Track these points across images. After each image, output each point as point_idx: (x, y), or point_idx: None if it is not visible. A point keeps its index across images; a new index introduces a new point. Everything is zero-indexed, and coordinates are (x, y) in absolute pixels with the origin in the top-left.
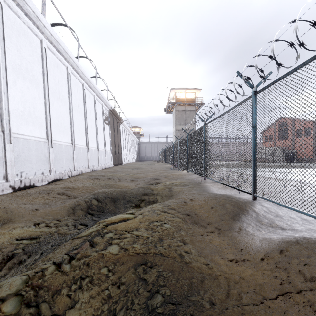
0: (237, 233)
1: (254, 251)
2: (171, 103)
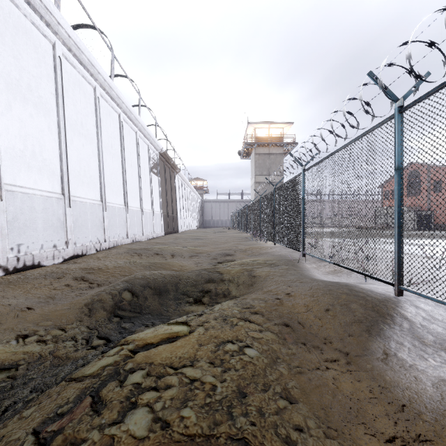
0: (383, 364)
1: (430, 412)
2: (248, 144)
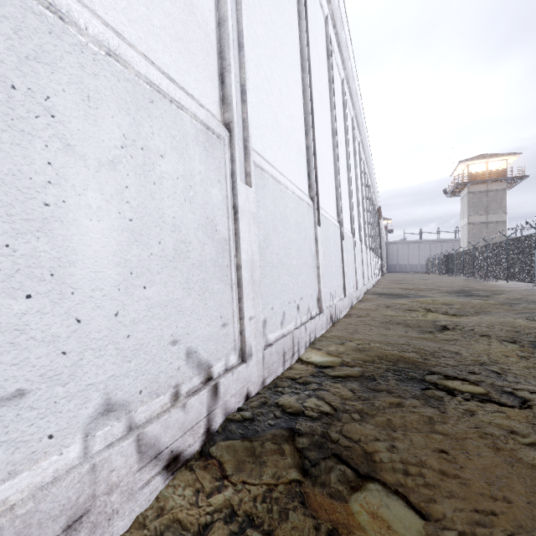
0: None
1: None
2: (459, 184)
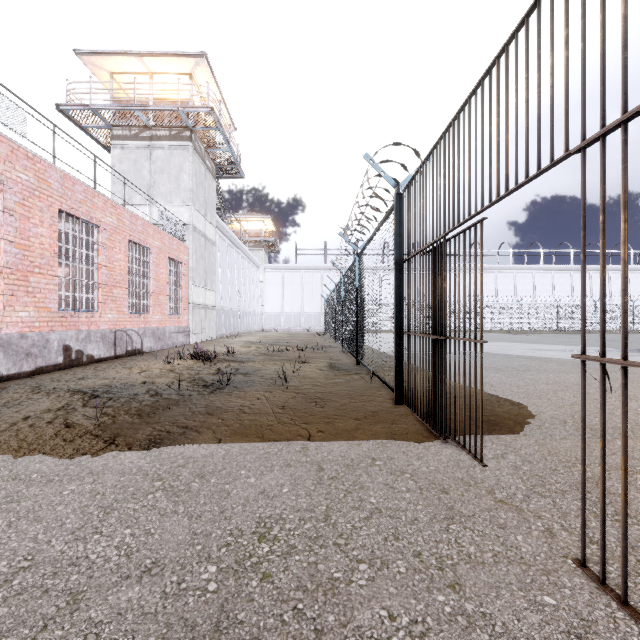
0: None
1: None
2: None
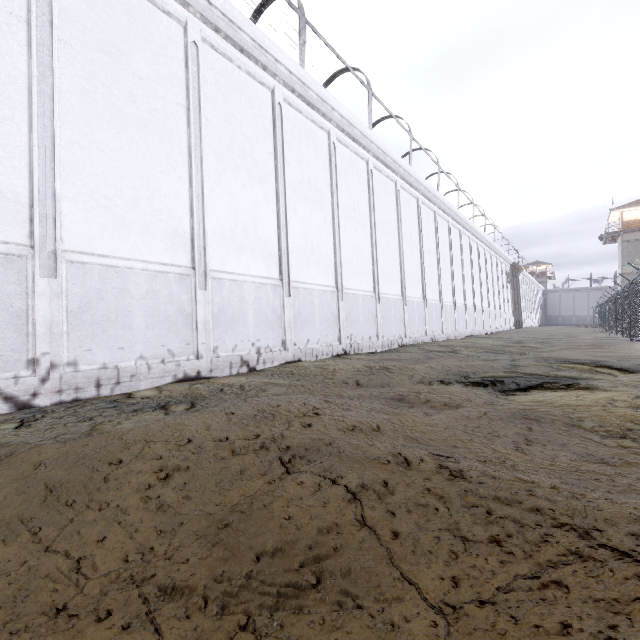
0: None
1: None
2: (610, 233)
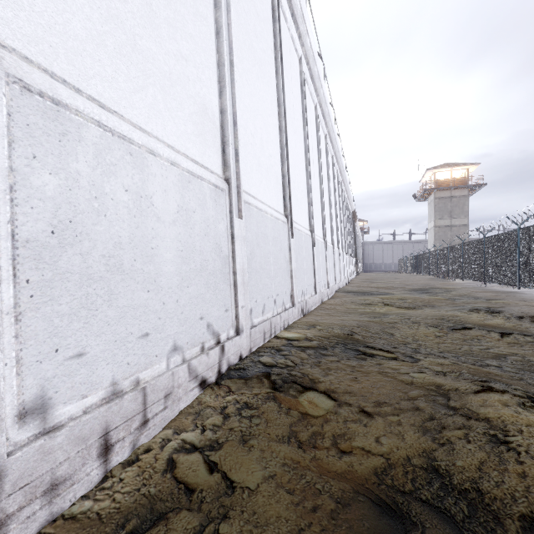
0: None
1: None
2: (427, 190)
